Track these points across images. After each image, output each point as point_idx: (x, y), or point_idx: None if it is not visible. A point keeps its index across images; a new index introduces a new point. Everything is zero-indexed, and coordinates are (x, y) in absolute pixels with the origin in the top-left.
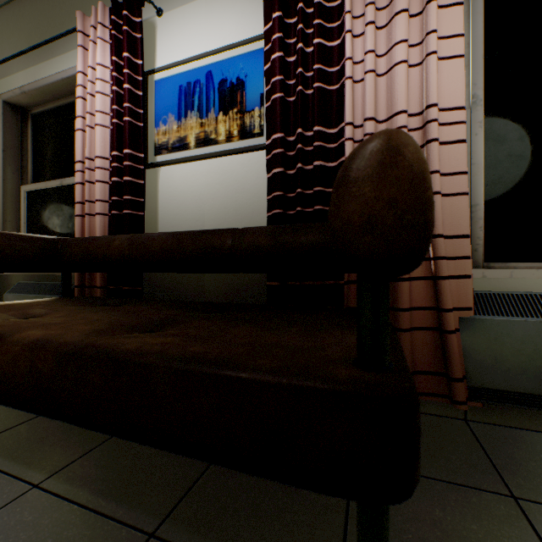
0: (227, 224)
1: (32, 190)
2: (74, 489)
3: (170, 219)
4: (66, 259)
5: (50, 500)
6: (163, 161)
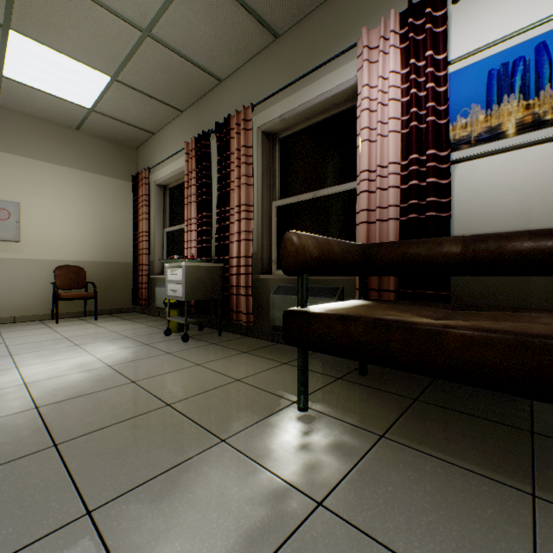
0: None
1: (281, 205)
2: None
3: (472, 219)
4: (376, 263)
5: None
6: (464, 157)
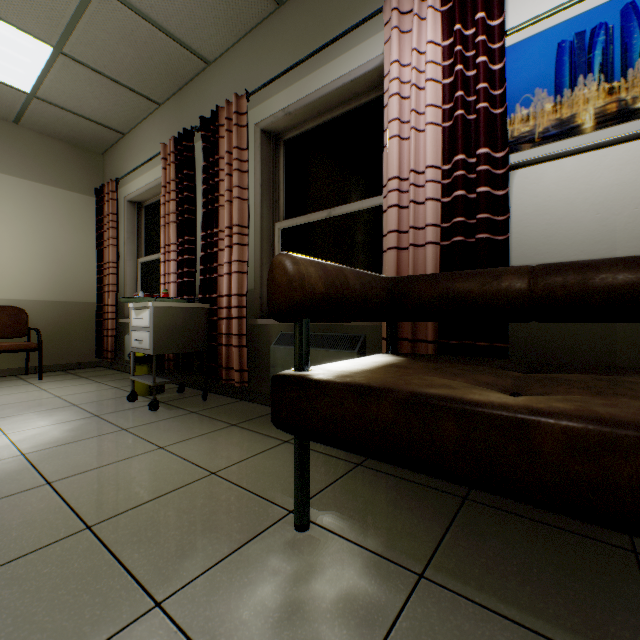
0: None
1: (287, 227)
2: None
3: (535, 244)
4: (409, 304)
5: None
6: (525, 160)
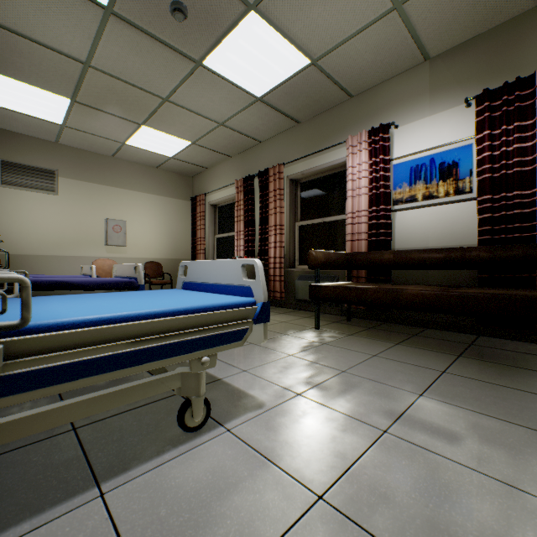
0: (444, 243)
1: (302, 225)
2: (414, 346)
3: (403, 240)
4: (354, 263)
5: (408, 347)
6: (399, 209)
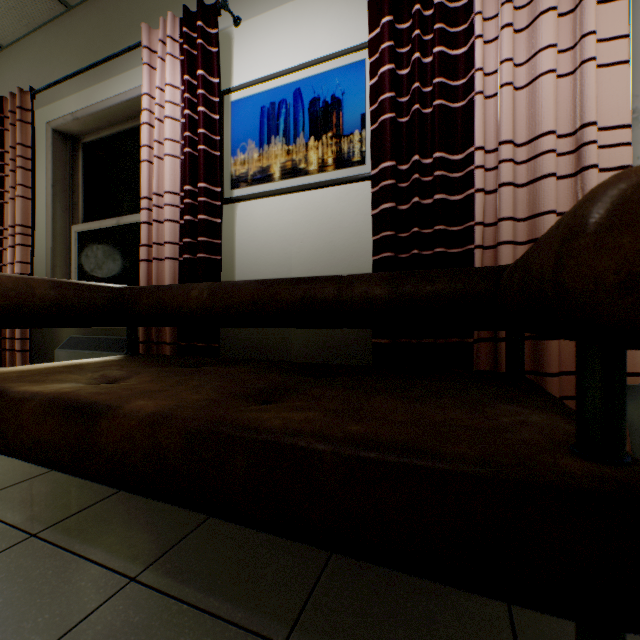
0: (319, 270)
1: (84, 231)
2: (178, 585)
3: (250, 264)
4: (134, 311)
5: (154, 598)
6: (242, 195)
